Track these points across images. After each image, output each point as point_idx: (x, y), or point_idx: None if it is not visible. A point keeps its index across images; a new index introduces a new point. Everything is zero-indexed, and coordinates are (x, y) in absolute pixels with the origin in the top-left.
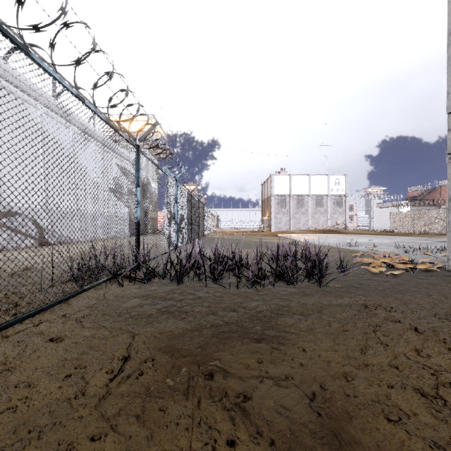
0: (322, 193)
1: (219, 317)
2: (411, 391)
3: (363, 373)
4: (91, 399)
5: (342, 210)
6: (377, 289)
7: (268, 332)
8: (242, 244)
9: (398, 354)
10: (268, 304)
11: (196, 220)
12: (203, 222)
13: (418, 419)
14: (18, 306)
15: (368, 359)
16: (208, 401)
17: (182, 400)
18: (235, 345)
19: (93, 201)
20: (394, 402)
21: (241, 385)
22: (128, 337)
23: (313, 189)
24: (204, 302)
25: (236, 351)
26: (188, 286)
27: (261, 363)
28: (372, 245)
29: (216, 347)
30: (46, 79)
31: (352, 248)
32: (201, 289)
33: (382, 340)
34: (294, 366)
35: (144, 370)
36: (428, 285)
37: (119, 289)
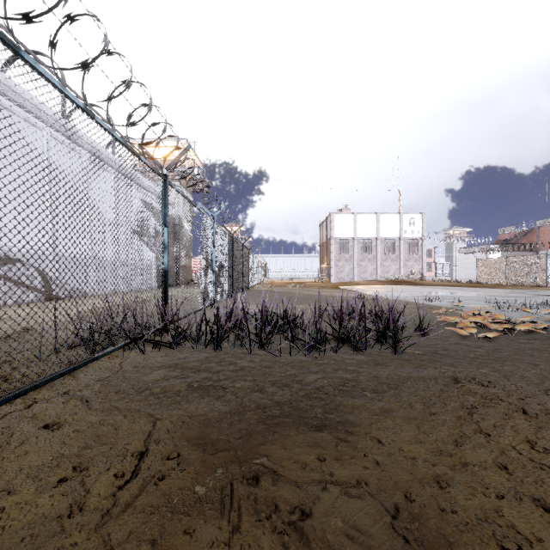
0: (393, 235)
1: (267, 395)
2: (530, 504)
3: (461, 476)
4: (91, 517)
5: (417, 256)
6: (468, 356)
7: (332, 416)
8: (295, 298)
9: (505, 447)
10: (330, 376)
11: (239, 268)
12: (247, 271)
13: (545, 548)
14: (9, 379)
15: (466, 455)
16: (251, 519)
17: (215, 518)
18: (287, 435)
19: (106, 245)
20: (508, 521)
21: (297, 494)
22: (147, 424)
23: (383, 231)
24: (248, 375)
25: (289, 443)
26: (228, 353)
27: (324, 461)
28: (456, 300)
29: (263, 437)
30: (42, 86)
31: (432, 303)
32: (244, 357)
33: (482, 428)
34: (367, 466)
35: (165, 471)
36: (533, 352)
37: (140, 356)
